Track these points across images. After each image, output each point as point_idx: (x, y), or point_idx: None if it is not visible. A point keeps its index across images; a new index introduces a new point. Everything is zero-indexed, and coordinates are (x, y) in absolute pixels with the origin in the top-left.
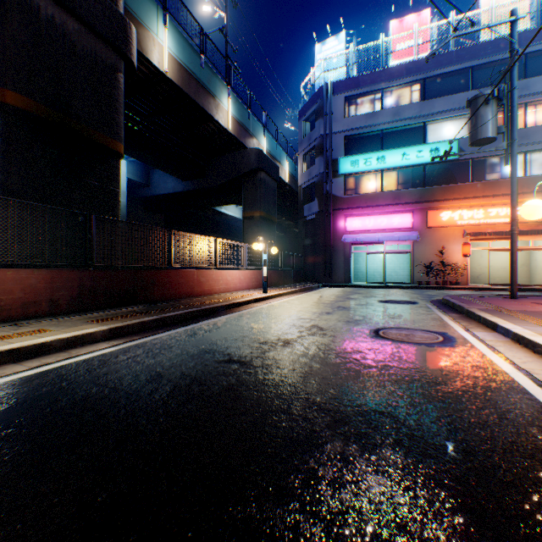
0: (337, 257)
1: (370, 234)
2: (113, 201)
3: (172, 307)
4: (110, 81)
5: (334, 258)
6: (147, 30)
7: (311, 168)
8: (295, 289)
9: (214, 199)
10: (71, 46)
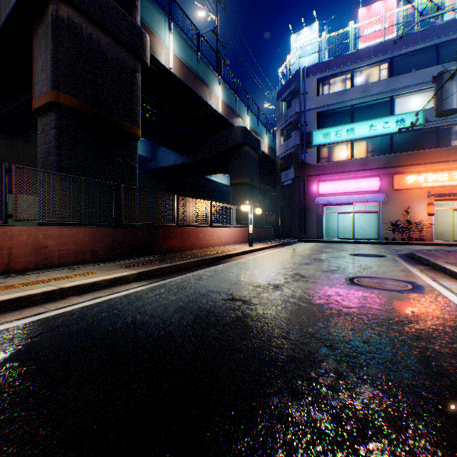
0: (310, 216)
1: (340, 196)
2: (132, 173)
3: (179, 257)
4: (131, 80)
5: (307, 217)
6: (157, 36)
7: (287, 141)
8: (275, 243)
9: (207, 169)
10: (103, 55)
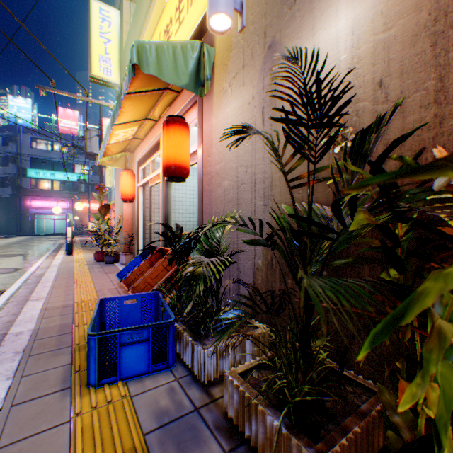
0: (27, 220)
1: (48, 209)
2: None
3: None
4: None
5: (24, 221)
6: None
7: (6, 168)
8: (4, 236)
9: None
10: None
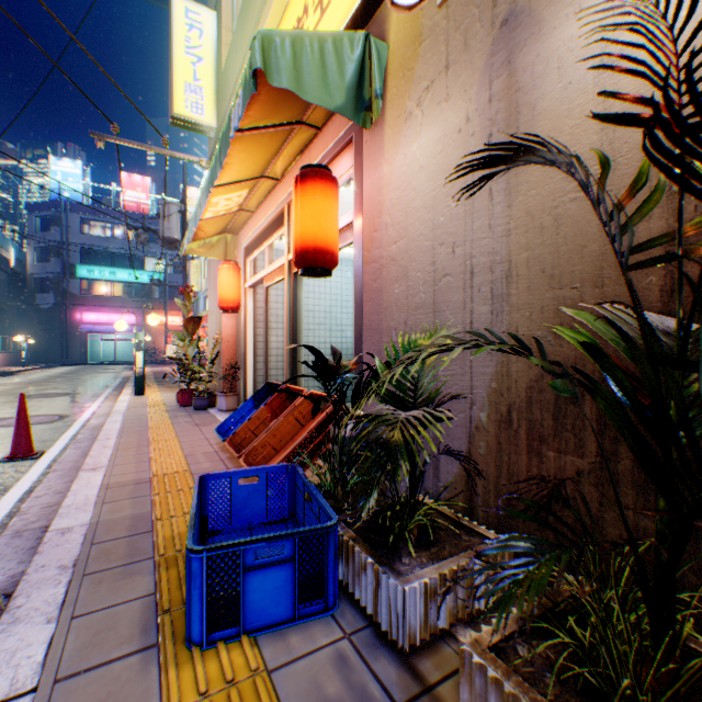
0: (76, 342)
1: (106, 326)
2: None
3: None
4: None
5: (72, 343)
6: None
7: (47, 264)
8: (43, 366)
9: None
10: None
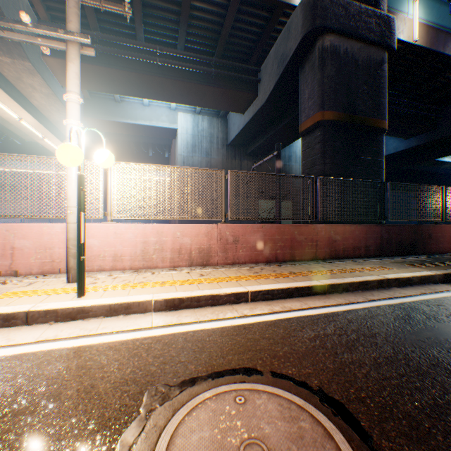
0: None
1: None
2: (378, 169)
3: None
4: (377, 75)
5: None
6: (398, 14)
7: None
8: None
9: (445, 149)
10: (354, 63)
